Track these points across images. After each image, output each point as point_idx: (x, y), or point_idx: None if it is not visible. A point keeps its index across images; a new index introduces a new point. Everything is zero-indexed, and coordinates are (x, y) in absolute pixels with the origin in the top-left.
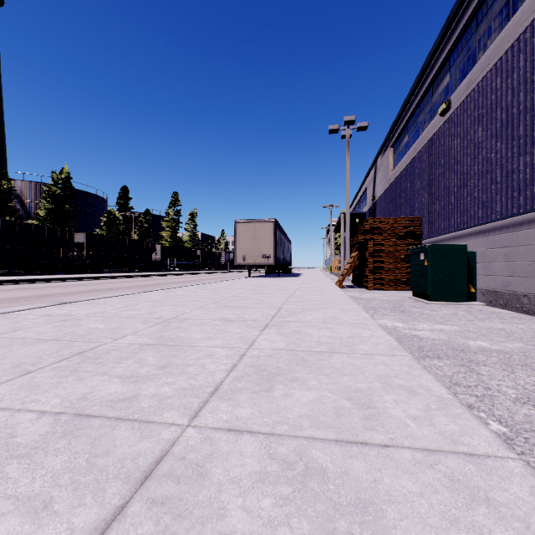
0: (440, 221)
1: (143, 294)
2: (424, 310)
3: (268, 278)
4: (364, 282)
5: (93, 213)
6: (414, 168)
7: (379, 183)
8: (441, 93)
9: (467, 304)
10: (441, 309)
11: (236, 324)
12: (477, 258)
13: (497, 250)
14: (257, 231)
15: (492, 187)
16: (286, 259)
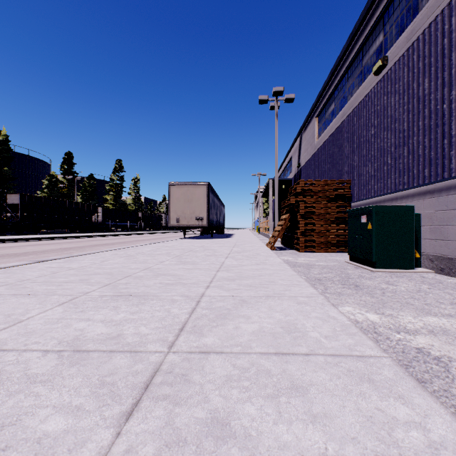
0: (374, 183)
1: (25, 267)
2: (379, 283)
3: (201, 240)
4: (294, 244)
5: (35, 176)
6: (342, 133)
7: (304, 151)
8: (373, 54)
9: (415, 272)
10: (397, 281)
11: (80, 376)
12: (423, 221)
13: (452, 212)
14: (190, 194)
15: (445, 142)
16: (219, 221)
